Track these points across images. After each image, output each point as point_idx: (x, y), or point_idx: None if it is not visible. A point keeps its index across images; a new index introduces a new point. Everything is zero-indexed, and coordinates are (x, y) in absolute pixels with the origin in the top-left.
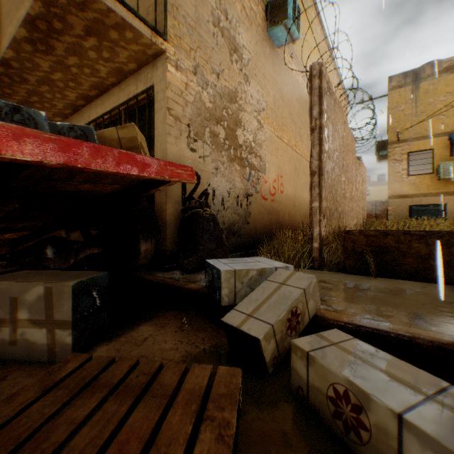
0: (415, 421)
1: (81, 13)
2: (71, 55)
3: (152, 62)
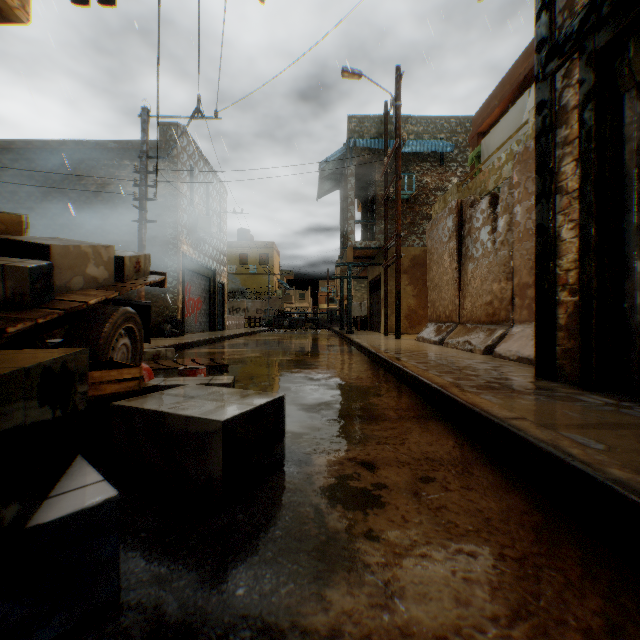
0: (168, 349)
1: None
2: None
3: None
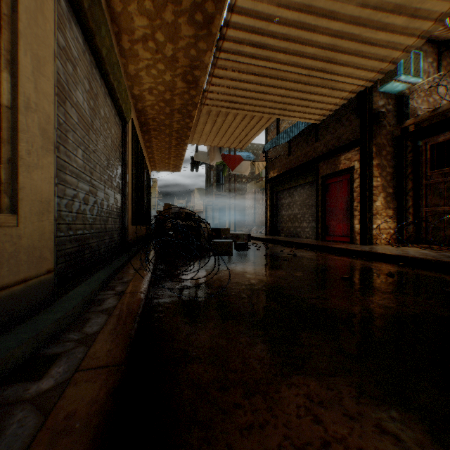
0: None
1: (172, 170)
2: (168, 165)
3: (151, 169)
